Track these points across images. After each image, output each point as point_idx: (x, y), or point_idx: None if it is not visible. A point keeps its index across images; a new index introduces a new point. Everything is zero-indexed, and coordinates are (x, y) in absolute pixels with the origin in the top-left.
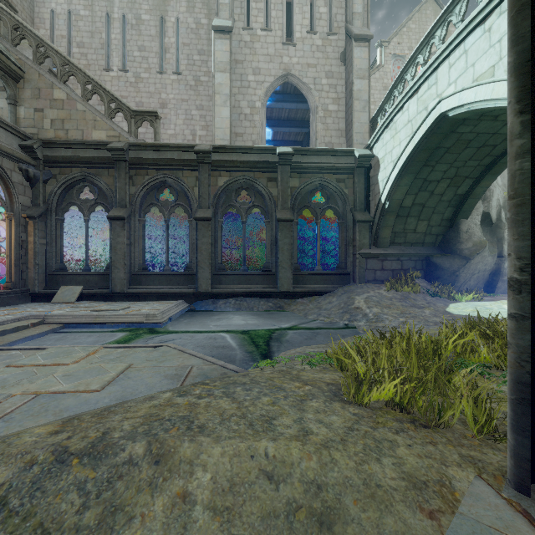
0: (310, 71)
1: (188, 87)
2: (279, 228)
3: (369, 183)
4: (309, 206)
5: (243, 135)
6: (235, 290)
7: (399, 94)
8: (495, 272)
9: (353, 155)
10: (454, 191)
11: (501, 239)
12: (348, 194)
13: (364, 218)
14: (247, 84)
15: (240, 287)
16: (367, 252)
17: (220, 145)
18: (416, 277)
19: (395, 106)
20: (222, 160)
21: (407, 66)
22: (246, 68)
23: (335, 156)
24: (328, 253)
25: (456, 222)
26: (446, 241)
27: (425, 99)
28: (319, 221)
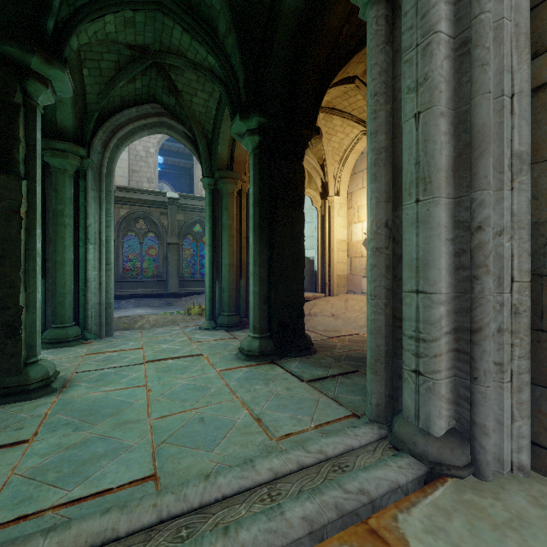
0: None
1: None
2: (169, 249)
3: None
4: (191, 234)
5: (139, 172)
6: (135, 293)
7: None
8: None
9: None
10: None
11: None
12: None
13: None
14: None
15: (138, 291)
16: None
17: (122, 186)
18: None
19: None
20: (124, 197)
21: None
22: None
23: None
24: None
25: None
26: None
27: None
28: (199, 244)
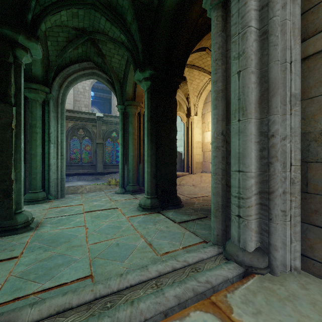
0: None
1: None
2: (97, 146)
3: None
4: (110, 137)
5: (80, 101)
6: (77, 172)
7: None
8: None
9: None
10: None
11: None
12: None
13: None
14: None
15: (79, 171)
16: None
17: (70, 109)
18: None
19: None
20: (71, 115)
21: None
22: None
23: None
24: None
25: None
26: None
27: None
28: (115, 143)
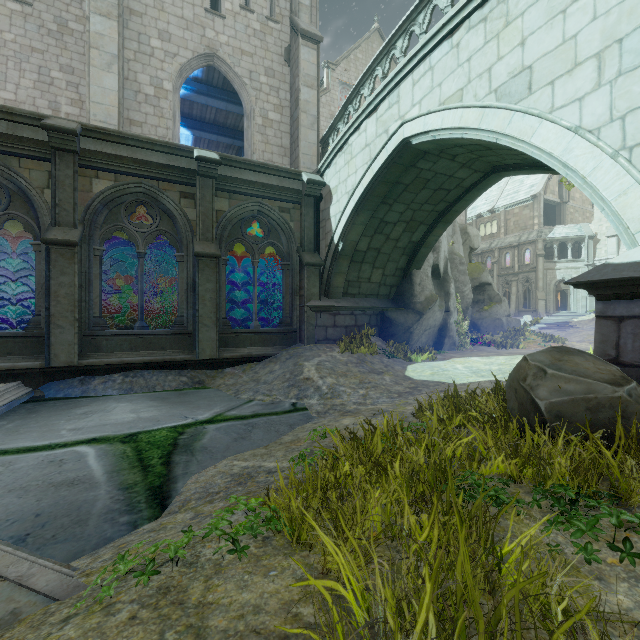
0: (245, 60)
1: (44, 30)
2: (198, 267)
3: (319, 218)
4: (243, 240)
5: (143, 124)
6: (124, 360)
7: (354, 111)
8: (443, 327)
9: (300, 178)
10: (409, 237)
11: (448, 293)
12: (294, 228)
13: (313, 261)
14: (149, 49)
15: (134, 355)
16: (317, 304)
17: (96, 127)
18: (371, 335)
19: (351, 124)
20: (101, 151)
21: (364, 78)
22: (147, 27)
23: (278, 177)
24: (269, 304)
25: (409, 273)
26: (400, 293)
27: (385, 119)
28: (257, 261)
